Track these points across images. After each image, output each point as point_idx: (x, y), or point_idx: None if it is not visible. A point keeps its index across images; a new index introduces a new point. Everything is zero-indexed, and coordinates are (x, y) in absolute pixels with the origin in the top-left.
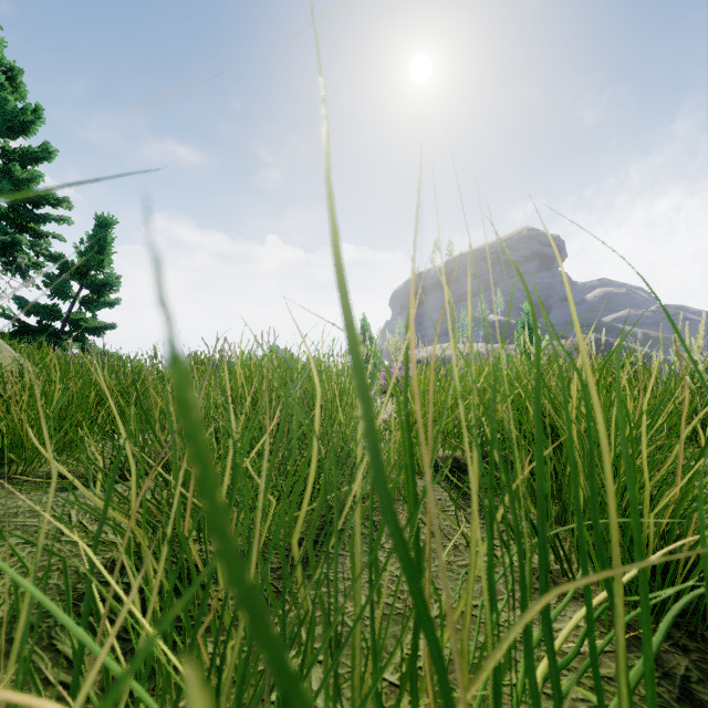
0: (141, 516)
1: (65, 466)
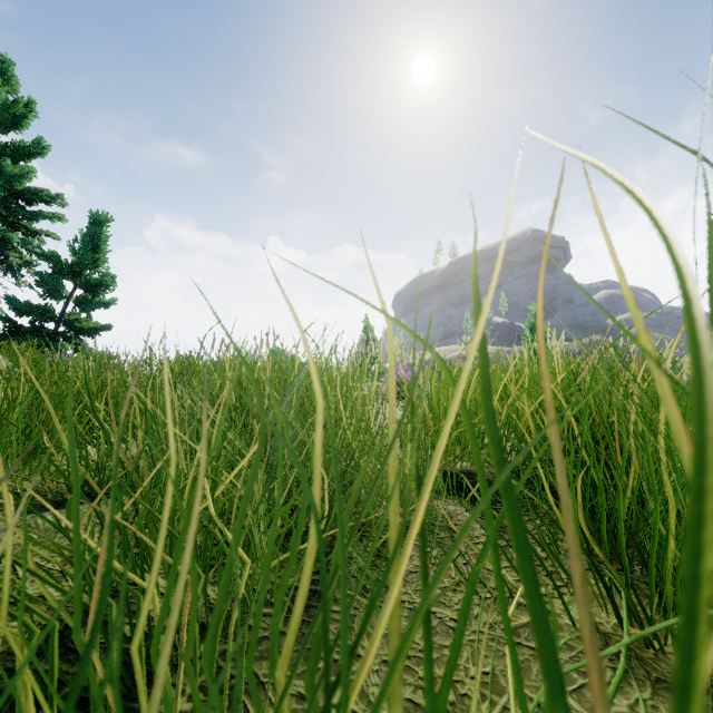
0: (42, 589)
1: (28, 481)
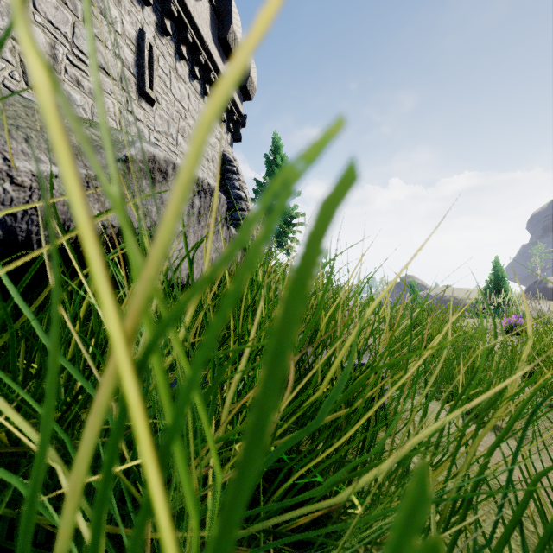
0: None
1: None
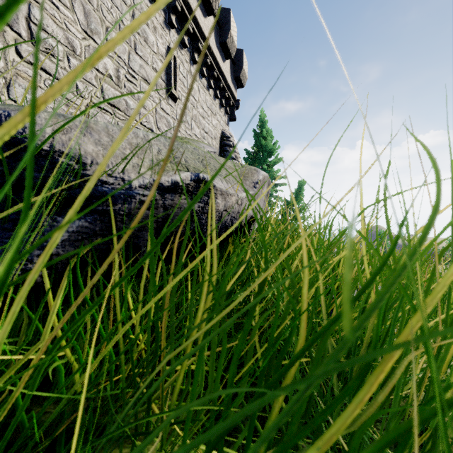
0: None
1: None
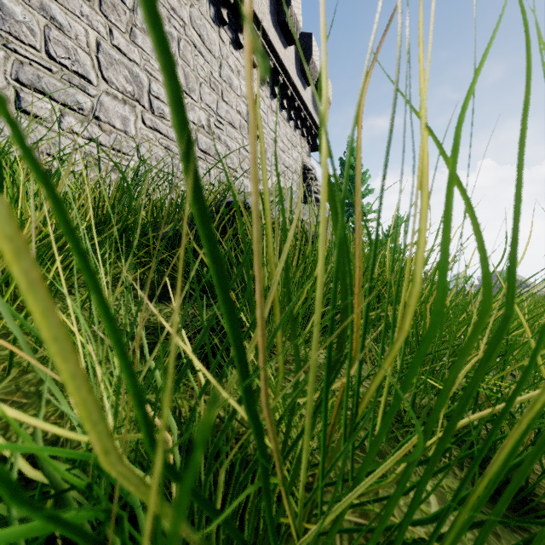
0: None
1: None
